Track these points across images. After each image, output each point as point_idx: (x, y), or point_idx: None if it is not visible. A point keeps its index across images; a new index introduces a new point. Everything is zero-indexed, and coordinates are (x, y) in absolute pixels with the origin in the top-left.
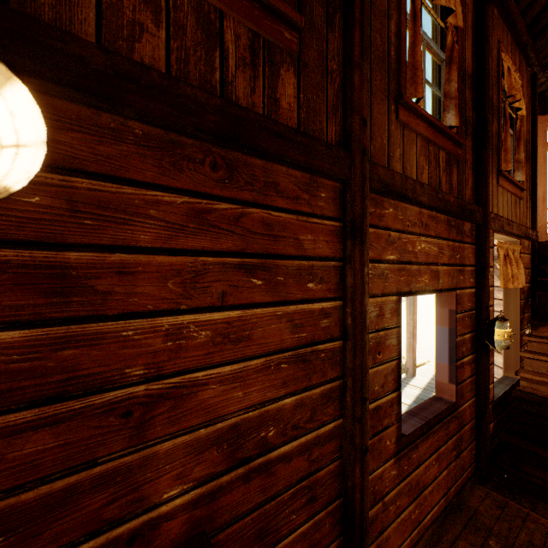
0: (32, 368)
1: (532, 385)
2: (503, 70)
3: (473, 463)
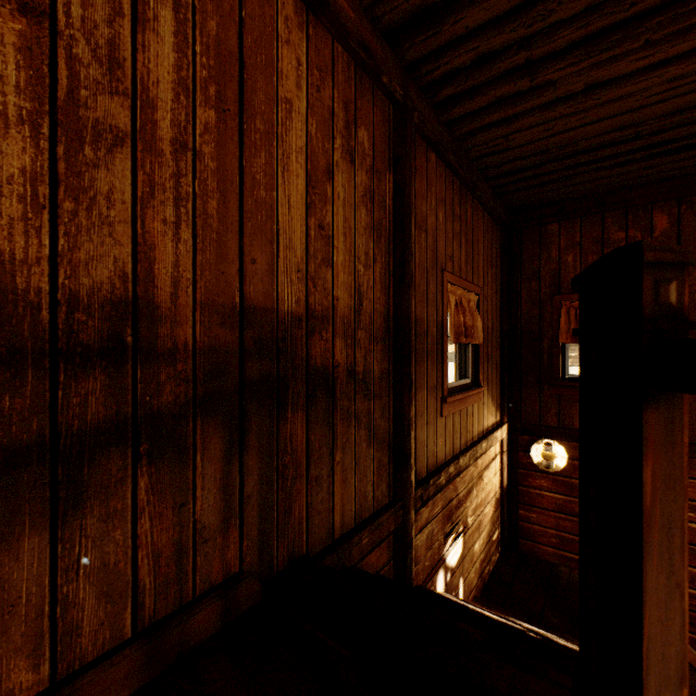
0: (564, 505)
1: None
2: None
3: None
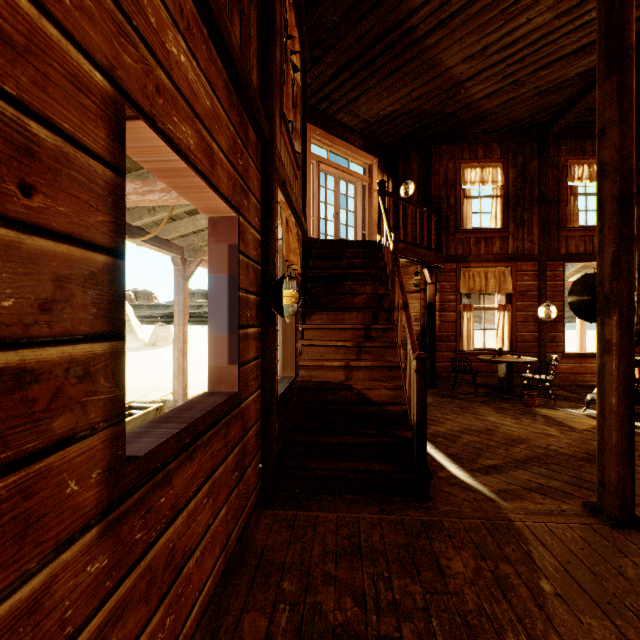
0: None
1: (310, 373)
2: None
3: (258, 483)
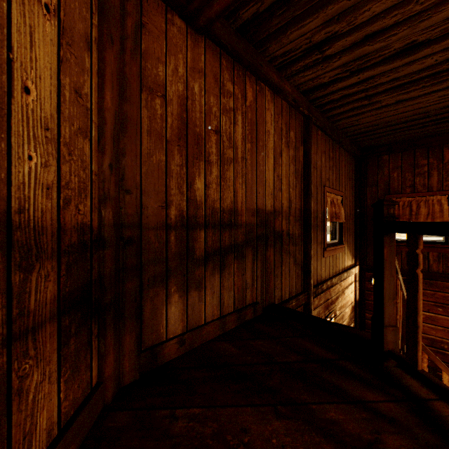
0: None
1: None
2: None
3: None
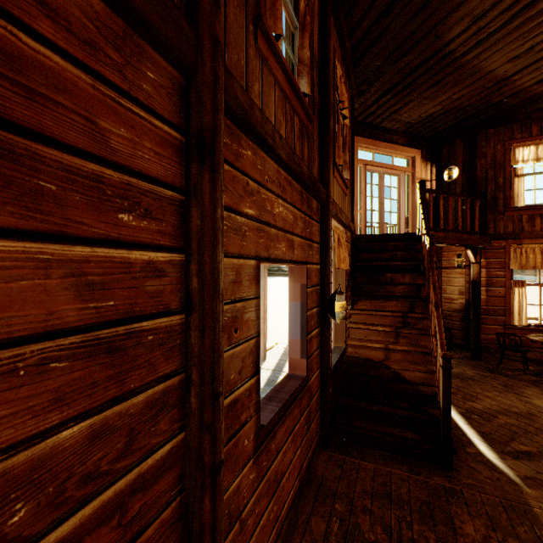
0: None
1: (356, 350)
2: (337, 76)
3: (318, 432)
